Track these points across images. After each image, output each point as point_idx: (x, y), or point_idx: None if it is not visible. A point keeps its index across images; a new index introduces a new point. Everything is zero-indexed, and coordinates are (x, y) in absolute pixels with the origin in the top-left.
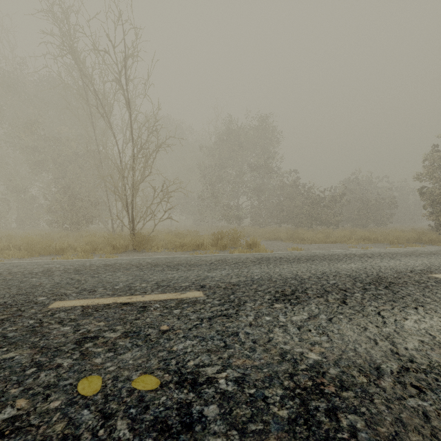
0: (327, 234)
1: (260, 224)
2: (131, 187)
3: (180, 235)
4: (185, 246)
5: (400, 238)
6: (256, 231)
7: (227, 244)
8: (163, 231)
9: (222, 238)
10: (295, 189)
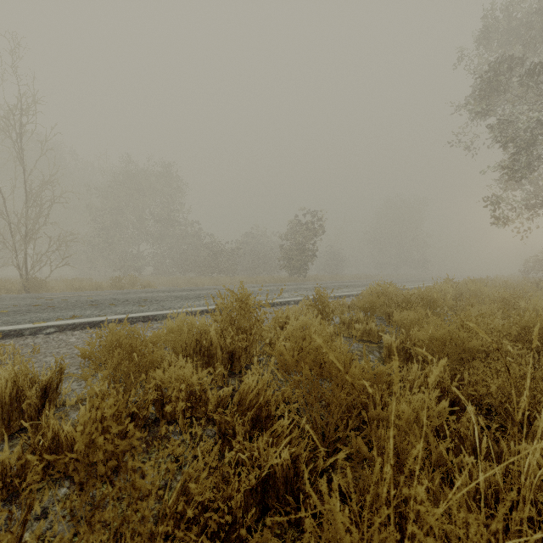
0: (216, 280)
1: (164, 273)
2: (25, 235)
3: (75, 281)
4: (84, 288)
5: (263, 281)
6: (157, 280)
7: (125, 286)
8: (48, 279)
9: (120, 282)
10: (198, 239)
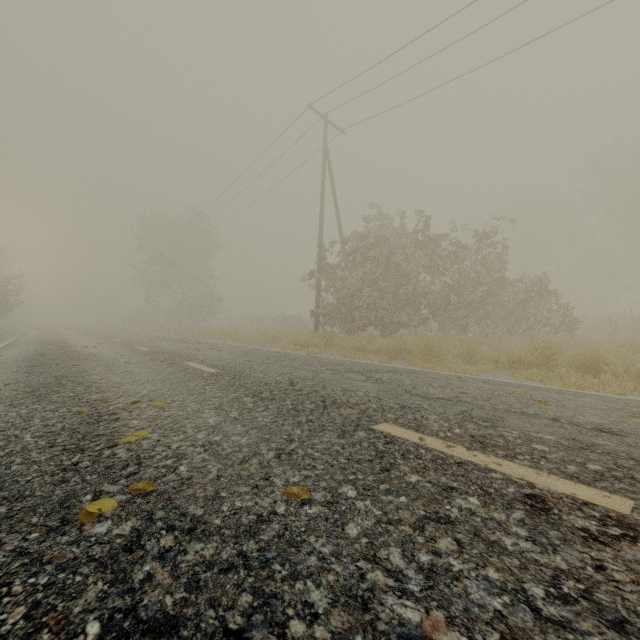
0: None
1: None
2: None
3: None
4: None
5: None
6: None
7: None
8: None
9: None
10: None
